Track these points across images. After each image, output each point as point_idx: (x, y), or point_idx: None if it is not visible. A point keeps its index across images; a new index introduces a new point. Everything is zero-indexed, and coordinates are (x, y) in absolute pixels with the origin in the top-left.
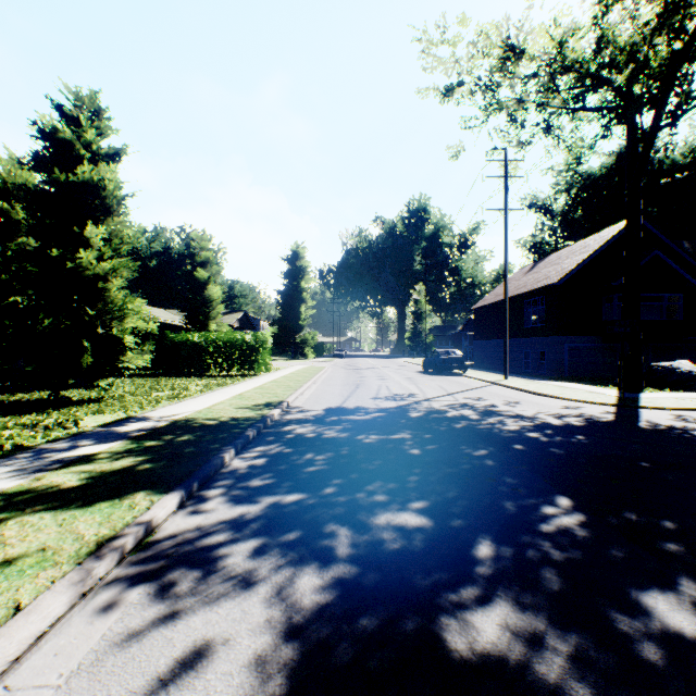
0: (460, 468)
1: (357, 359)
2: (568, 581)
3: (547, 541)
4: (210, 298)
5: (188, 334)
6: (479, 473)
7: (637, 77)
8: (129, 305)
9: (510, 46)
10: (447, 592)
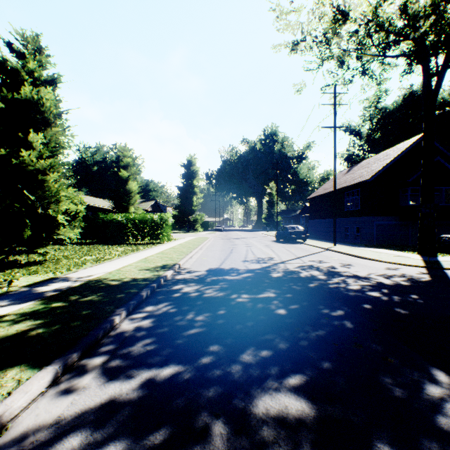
0: (325, 330)
1: (230, 232)
2: None
3: None
4: (130, 190)
5: (114, 215)
6: (343, 337)
7: (437, 25)
8: (64, 192)
9: (339, 10)
10: None
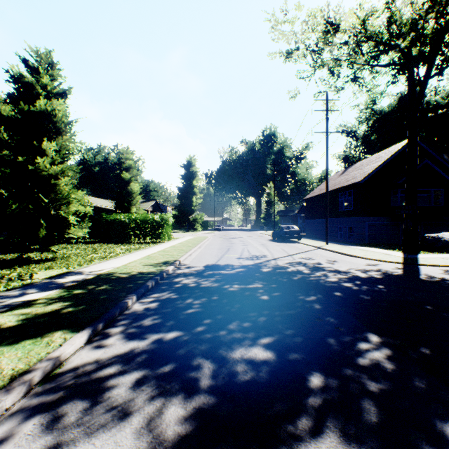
0: (296, 310)
1: (229, 231)
2: (383, 412)
3: (364, 373)
4: (132, 191)
5: (117, 215)
6: (310, 314)
7: (416, 41)
8: (73, 195)
9: (330, 23)
10: (286, 423)
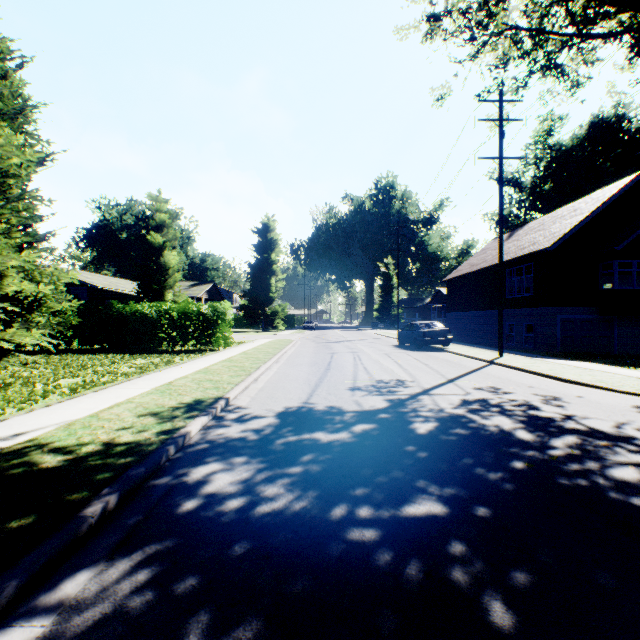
0: None
1: (327, 331)
2: None
3: None
4: (166, 265)
5: (138, 304)
6: None
7: None
8: (14, 260)
9: None
10: None
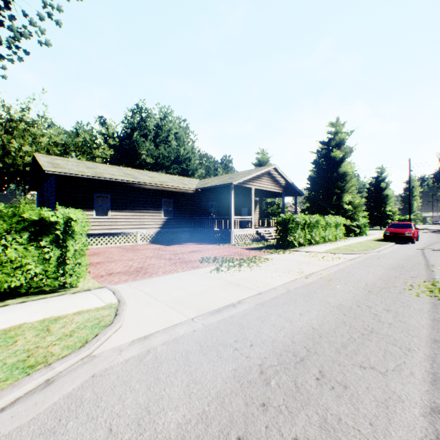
0: None
1: None
2: None
3: None
4: None
5: None
6: None
7: None
8: None
9: None
10: None
